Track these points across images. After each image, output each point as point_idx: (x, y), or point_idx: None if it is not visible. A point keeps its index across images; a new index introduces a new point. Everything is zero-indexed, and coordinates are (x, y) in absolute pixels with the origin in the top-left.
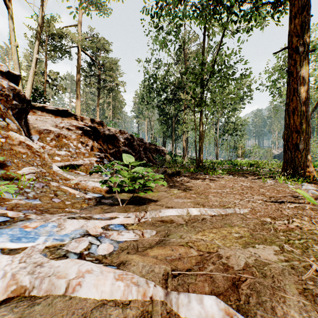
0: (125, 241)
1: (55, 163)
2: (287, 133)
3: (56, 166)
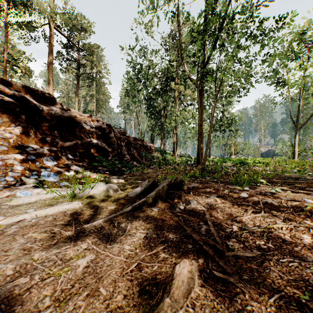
0: None
1: None
2: None
3: None
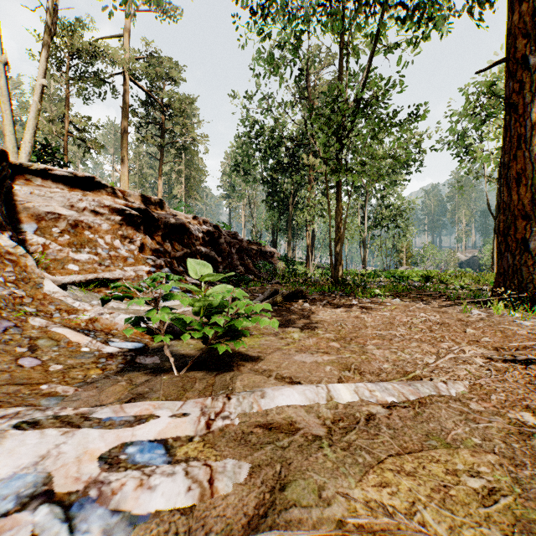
0: (155, 513)
1: (67, 277)
2: (506, 220)
3: (52, 284)
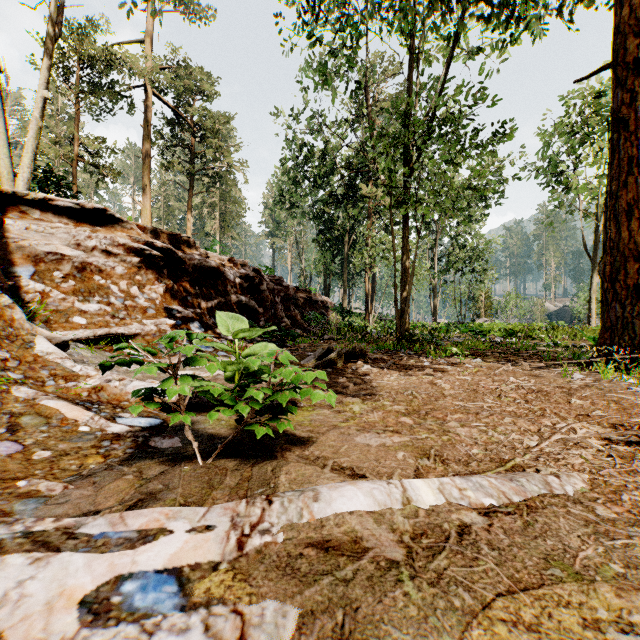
0: None
1: (71, 332)
2: (613, 262)
3: (46, 342)
